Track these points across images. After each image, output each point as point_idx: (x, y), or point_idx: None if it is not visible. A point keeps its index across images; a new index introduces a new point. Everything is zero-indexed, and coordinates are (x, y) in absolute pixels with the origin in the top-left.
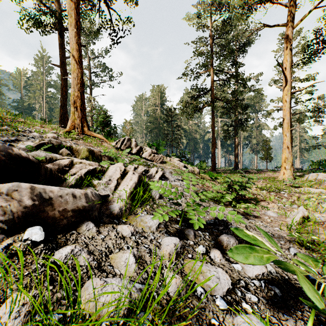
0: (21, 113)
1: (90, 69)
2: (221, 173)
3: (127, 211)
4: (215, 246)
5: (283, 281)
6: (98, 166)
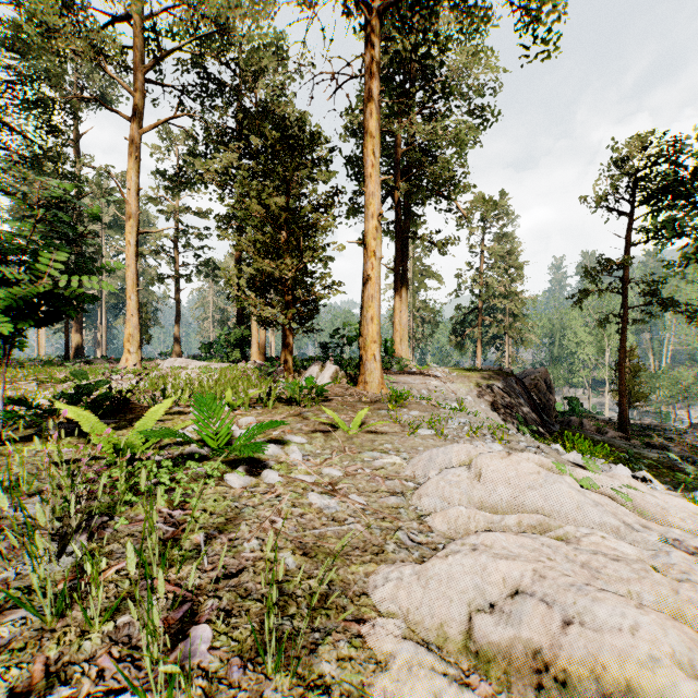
0: None
1: None
2: (10, 367)
3: None
4: None
5: None
6: None
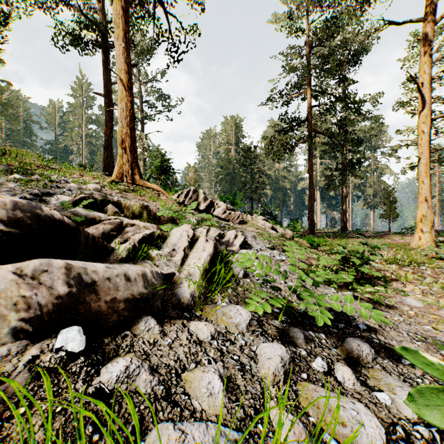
0: (55, 158)
1: (142, 97)
2: (322, 237)
3: (201, 298)
4: (339, 358)
5: None
6: (156, 229)
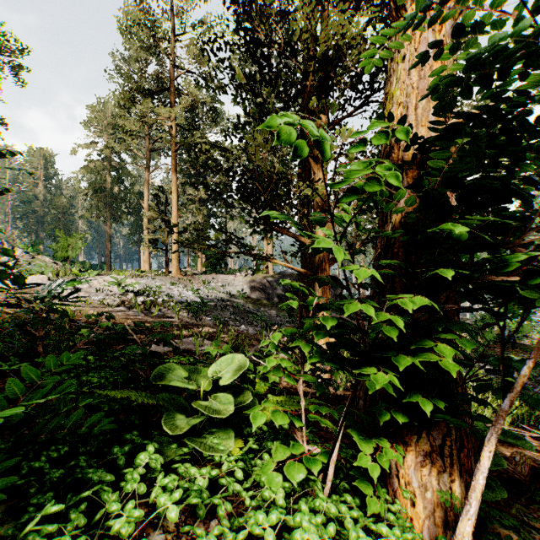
0: None
1: None
2: None
3: None
4: None
5: None
6: None
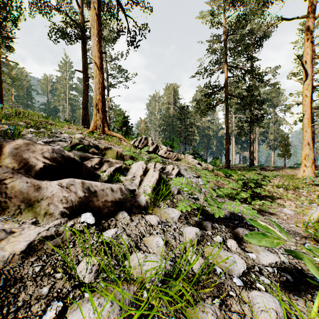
0: (49, 116)
1: (108, 72)
2: (235, 170)
3: (152, 204)
4: (231, 237)
5: (296, 270)
6: (122, 164)
